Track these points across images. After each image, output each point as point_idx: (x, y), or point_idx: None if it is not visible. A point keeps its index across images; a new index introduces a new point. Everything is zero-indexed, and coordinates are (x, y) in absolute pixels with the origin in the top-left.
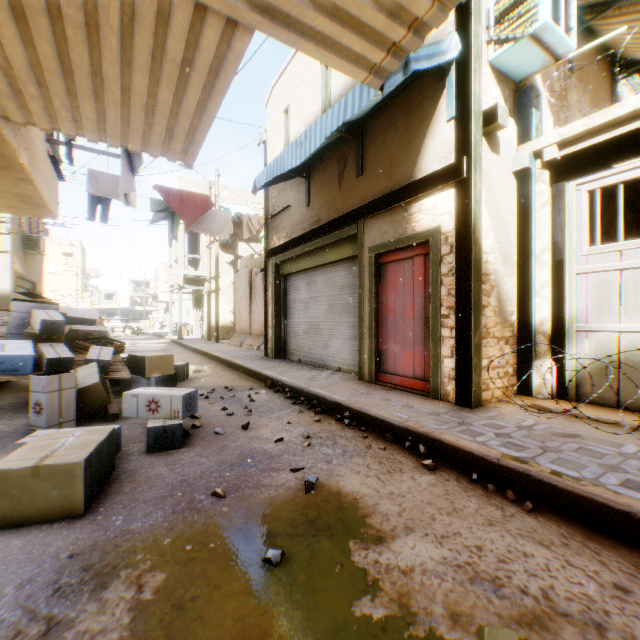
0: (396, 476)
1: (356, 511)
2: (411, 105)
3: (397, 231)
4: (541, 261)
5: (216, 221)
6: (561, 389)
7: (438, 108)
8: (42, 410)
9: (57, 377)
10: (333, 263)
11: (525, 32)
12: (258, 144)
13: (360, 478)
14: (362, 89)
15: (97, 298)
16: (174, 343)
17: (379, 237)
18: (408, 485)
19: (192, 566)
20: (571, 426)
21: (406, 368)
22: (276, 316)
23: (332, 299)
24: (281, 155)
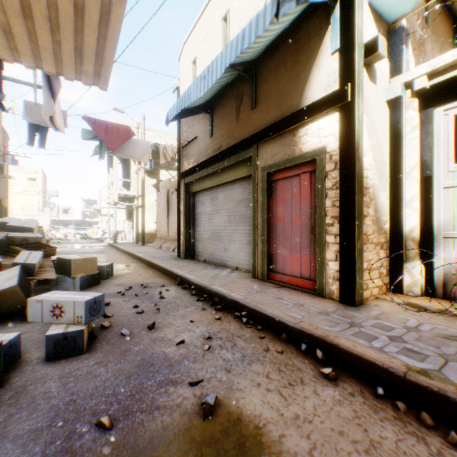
0: (298, 389)
1: (260, 449)
2: (298, 44)
3: (286, 153)
4: (411, 177)
5: (137, 149)
6: (429, 288)
7: (323, 44)
8: None
9: None
10: (231, 182)
11: None
12: (173, 91)
13: (261, 393)
14: (258, 19)
15: (56, 212)
16: (110, 246)
17: (270, 158)
18: (312, 403)
19: None
20: (453, 326)
21: (294, 269)
22: (186, 225)
23: (231, 211)
24: (188, 90)
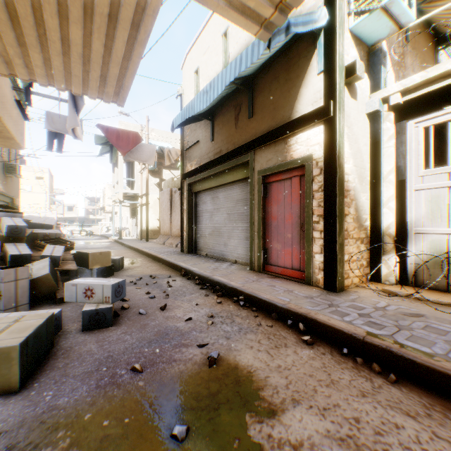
0: (282, 350)
1: (251, 384)
2: (290, 63)
3: (279, 158)
4: (388, 181)
5: (144, 152)
6: (403, 277)
7: (310, 64)
8: (1, 296)
9: (13, 270)
10: (231, 183)
11: (378, 5)
12: (176, 97)
13: (253, 352)
14: (253, 47)
15: (61, 210)
16: (116, 242)
17: (265, 163)
18: (292, 358)
19: (106, 443)
20: (415, 307)
21: (286, 261)
22: (189, 222)
23: (230, 210)
24: (192, 101)
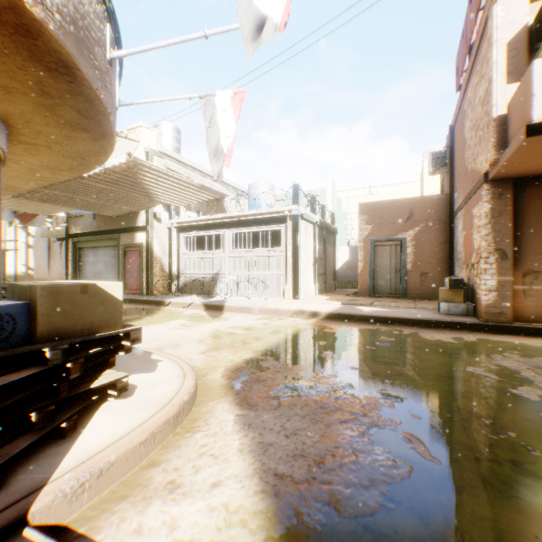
0: None
1: None
2: None
3: (131, 241)
4: (174, 254)
5: (38, 219)
6: (179, 290)
7: None
8: None
9: None
10: (108, 246)
11: None
12: None
13: None
14: None
15: None
16: None
17: (125, 241)
18: None
19: None
20: (169, 296)
21: (134, 287)
22: (75, 269)
23: (107, 262)
24: None
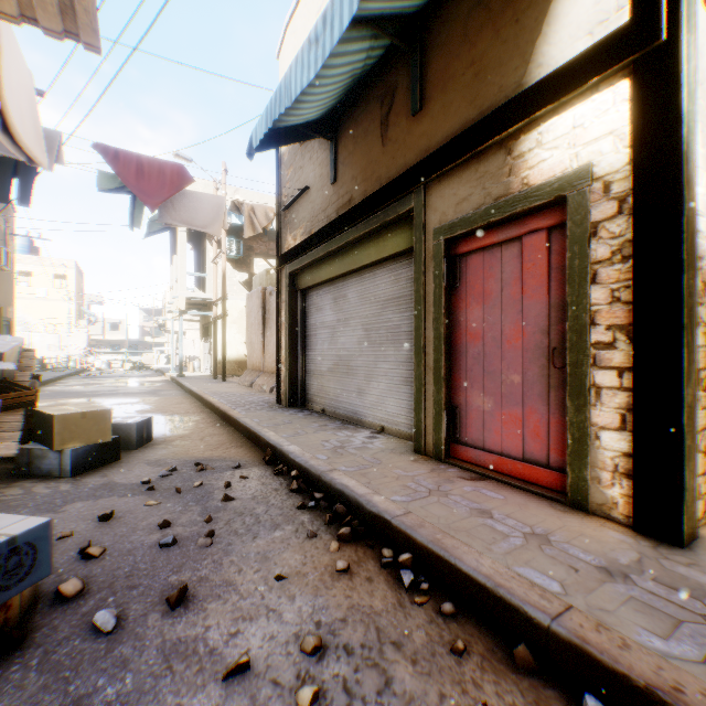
0: None
1: None
2: None
3: (489, 192)
4: None
5: (202, 209)
6: None
7: None
8: None
9: None
10: (372, 266)
11: None
12: None
13: None
14: None
15: (99, 328)
16: (173, 382)
17: (453, 209)
18: None
19: None
20: None
21: (506, 440)
22: (291, 347)
23: (370, 321)
24: (286, 77)
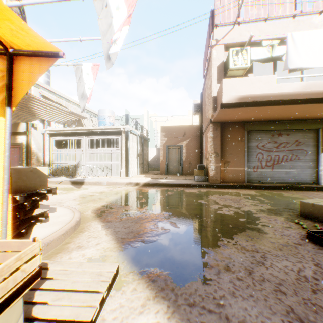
0: None
1: None
2: None
3: (14, 141)
4: (47, 150)
5: None
6: (51, 173)
7: None
8: None
9: None
10: None
11: None
12: None
13: None
14: None
15: None
16: None
17: None
18: None
19: None
20: None
21: None
22: None
23: None
24: None
